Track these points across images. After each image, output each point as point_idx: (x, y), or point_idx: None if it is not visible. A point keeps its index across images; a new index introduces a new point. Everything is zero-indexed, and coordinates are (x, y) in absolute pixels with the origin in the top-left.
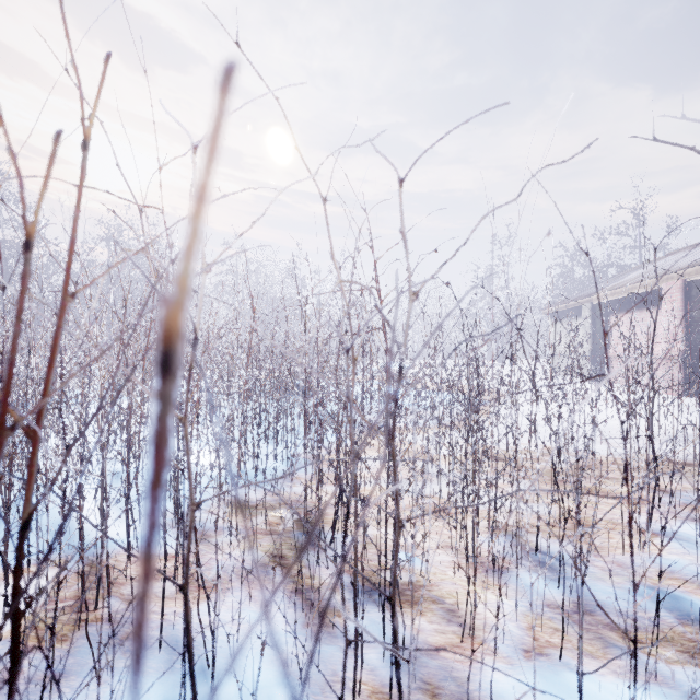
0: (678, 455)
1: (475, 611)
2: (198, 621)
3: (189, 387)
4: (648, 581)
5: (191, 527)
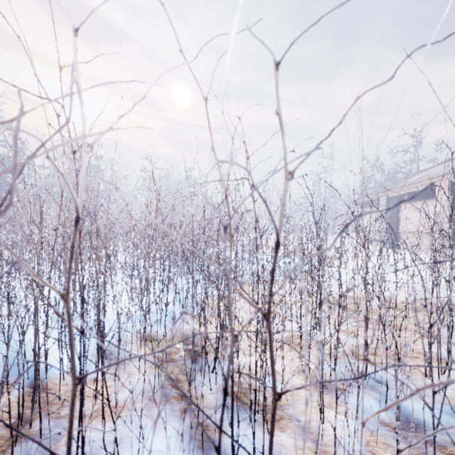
0: (454, 300)
1: (334, 452)
2: (109, 438)
3: (70, 264)
4: (452, 401)
5: (72, 401)
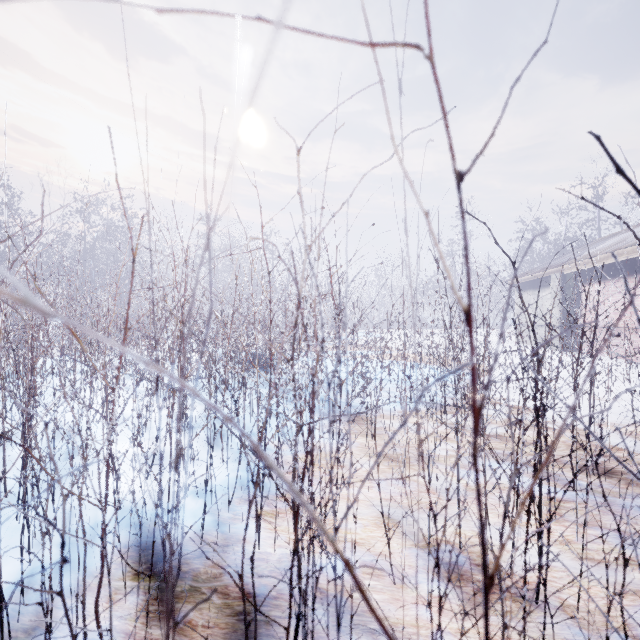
0: None
1: None
2: None
3: None
4: None
5: None
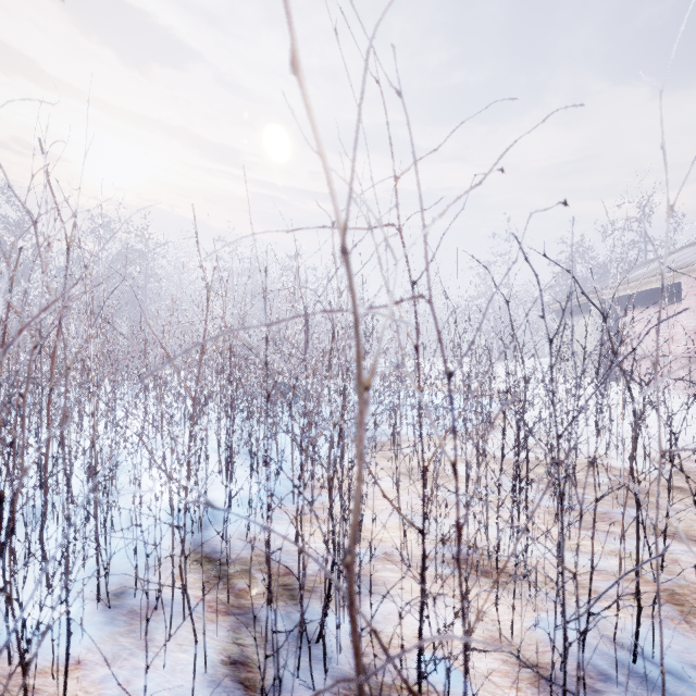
0: None
1: None
2: None
3: None
4: None
5: None
